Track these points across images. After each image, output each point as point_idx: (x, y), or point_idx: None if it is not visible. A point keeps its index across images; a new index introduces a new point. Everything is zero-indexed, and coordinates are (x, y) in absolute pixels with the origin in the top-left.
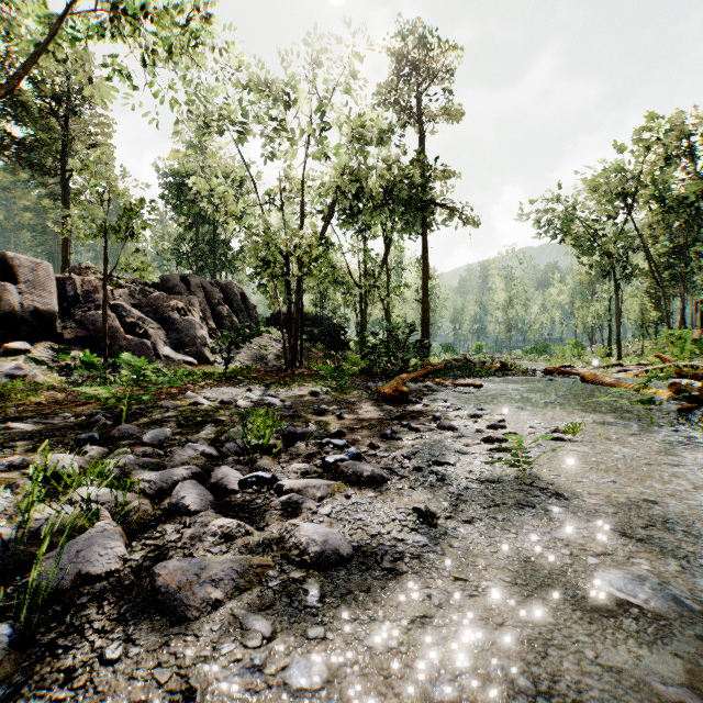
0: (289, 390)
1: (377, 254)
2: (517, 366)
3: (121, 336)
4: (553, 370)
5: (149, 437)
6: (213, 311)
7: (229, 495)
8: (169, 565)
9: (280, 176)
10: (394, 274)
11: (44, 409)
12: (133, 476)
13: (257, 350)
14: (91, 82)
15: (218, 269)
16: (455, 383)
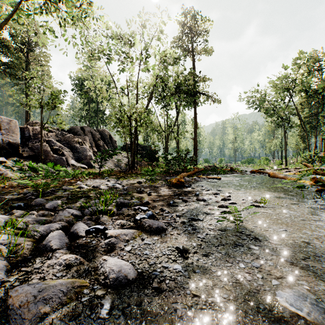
0: (128, 180)
1: (173, 116)
2: (238, 169)
3: (50, 155)
4: (255, 171)
5: (49, 205)
6: (96, 143)
7: (78, 239)
8: (20, 289)
9: (127, 80)
10: (181, 126)
11: (5, 190)
12: (29, 228)
13: (116, 162)
14: (36, 34)
15: (99, 124)
16: (208, 177)
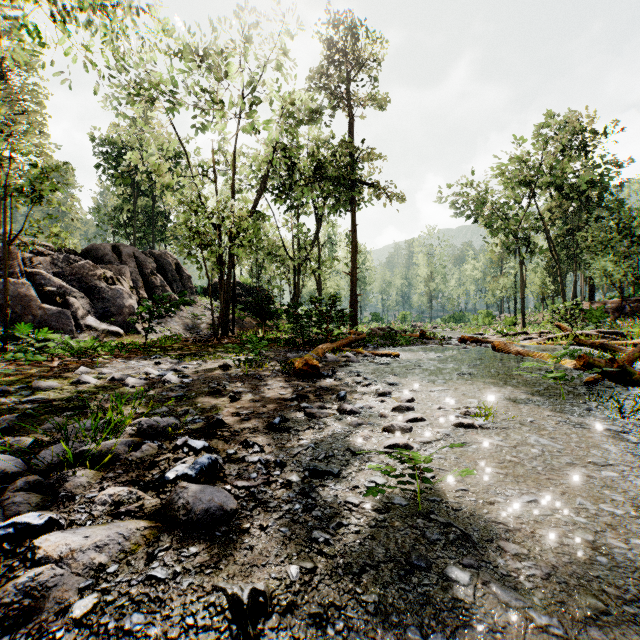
0: (202, 362)
1: (309, 229)
2: (436, 334)
3: (36, 305)
4: (467, 339)
5: None
6: (146, 281)
7: None
8: None
9: (213, 150)
10: (328, 249)
11: None
12: None
13: (190, 320)
14: None
15: (156, 240)
16: (374, 353)
